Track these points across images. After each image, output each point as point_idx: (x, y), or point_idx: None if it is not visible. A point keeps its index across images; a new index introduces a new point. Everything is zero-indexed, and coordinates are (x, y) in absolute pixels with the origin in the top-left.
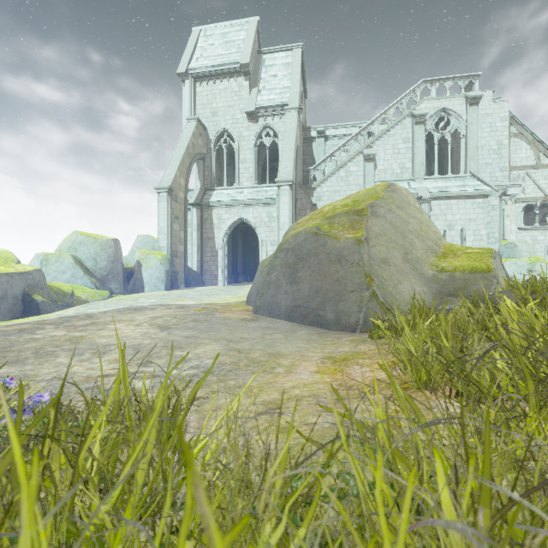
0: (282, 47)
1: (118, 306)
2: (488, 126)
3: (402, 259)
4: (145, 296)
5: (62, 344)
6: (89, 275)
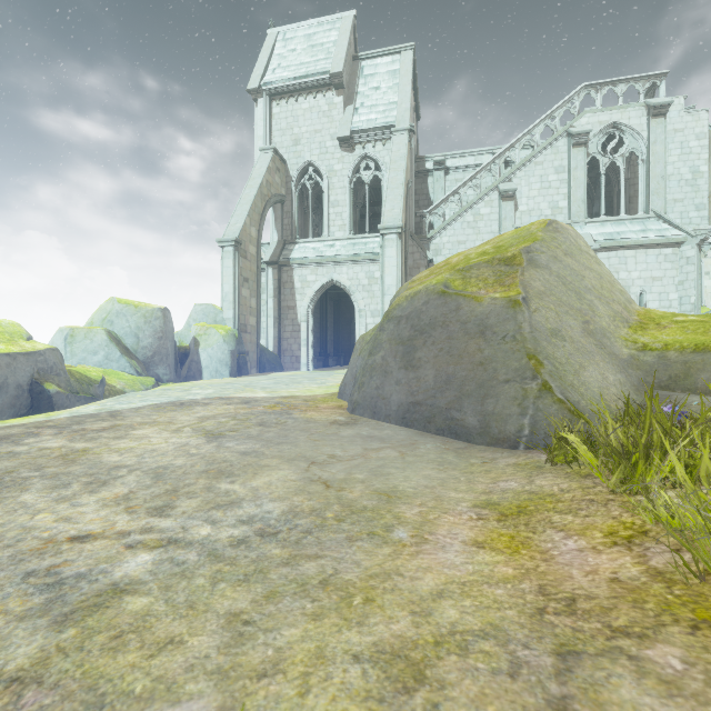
0: (386, 50)
1: (160, 399)
2: (678, 147)
3: (581, 330)
4: (202, 385)
5: (47, 464)
6: (128, 356)
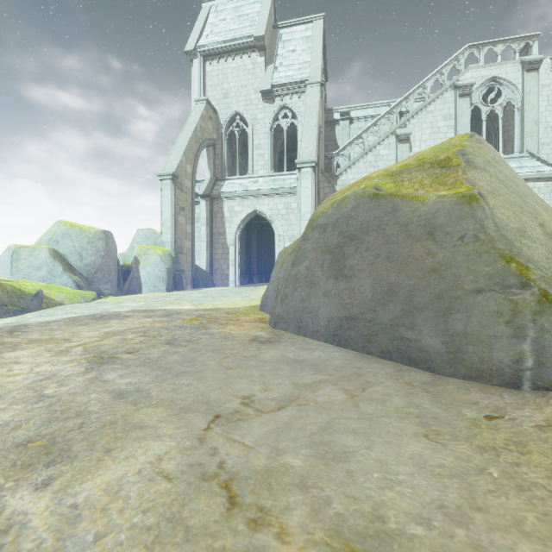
0: (301, 19)
1: (85, 311)
2: (545, 99)
3: (542, 232)
4: (136, 298)
5: None
6: (71, 272)
